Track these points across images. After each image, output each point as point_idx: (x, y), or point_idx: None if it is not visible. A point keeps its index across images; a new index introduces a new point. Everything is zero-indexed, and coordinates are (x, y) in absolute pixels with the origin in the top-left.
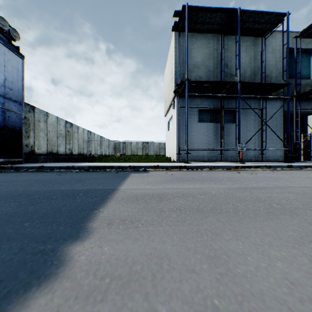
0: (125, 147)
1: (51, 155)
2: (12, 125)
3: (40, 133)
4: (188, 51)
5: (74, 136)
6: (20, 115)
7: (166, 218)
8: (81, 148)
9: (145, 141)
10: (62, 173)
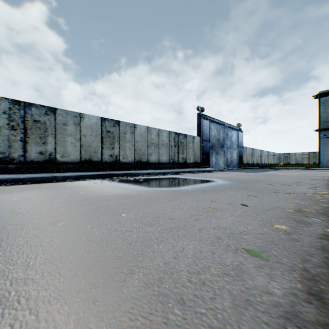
0: (289, 157)
1: (247, 164)
2: (241, 155)
3: (244, 156)
4: (328, 104)
5: (254, 154)
6: (242, 151)
7: (284, 171)
8: (257, 160)
9: (302, 154)
10: (261, 169)
